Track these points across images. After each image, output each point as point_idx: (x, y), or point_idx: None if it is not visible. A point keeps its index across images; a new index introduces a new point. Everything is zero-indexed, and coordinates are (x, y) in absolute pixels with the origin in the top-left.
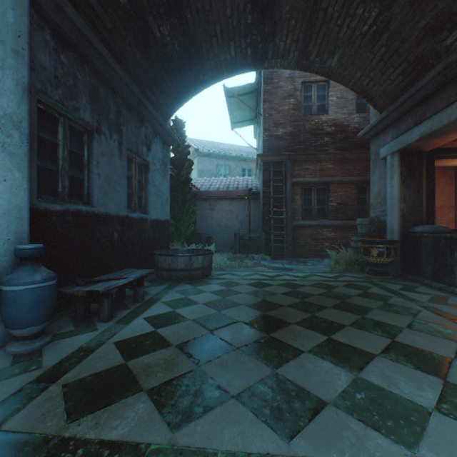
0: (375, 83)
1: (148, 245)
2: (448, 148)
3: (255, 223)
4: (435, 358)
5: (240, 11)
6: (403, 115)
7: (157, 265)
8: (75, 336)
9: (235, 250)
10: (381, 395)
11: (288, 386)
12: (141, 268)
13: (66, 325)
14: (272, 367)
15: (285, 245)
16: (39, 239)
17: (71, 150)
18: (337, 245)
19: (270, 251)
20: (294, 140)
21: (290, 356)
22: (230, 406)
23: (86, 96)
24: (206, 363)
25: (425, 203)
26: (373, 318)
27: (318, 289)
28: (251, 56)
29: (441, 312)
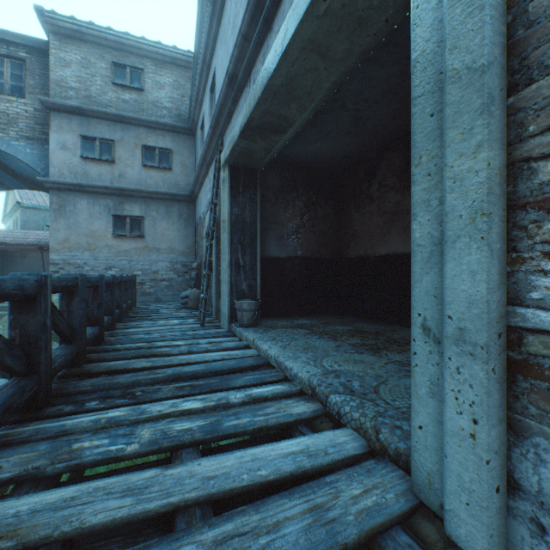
0: None
1: None
2: None
3: None
4: None
5: None
6: None
7: None
8: None
9: None
10: None
11: None
12: None
13: None
14: None
15: None
16: None
17: None
18: None
19: None
20: None
21: None
22: None
23: None
24: None
25: None
26: None
27: None
28: (16, 187)
29: None
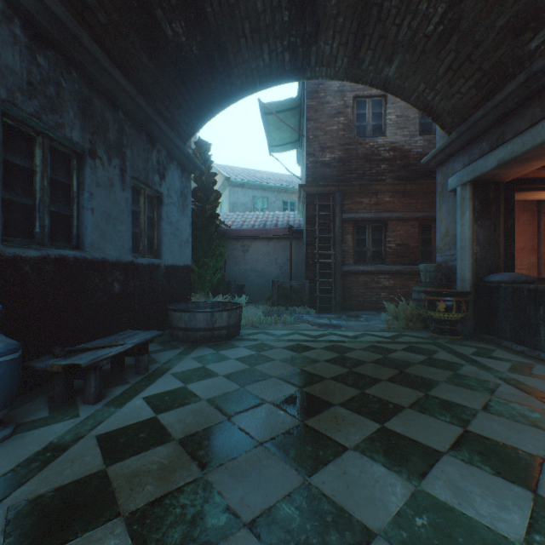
0: (443, 98)
1: (161, 297)
2: (531, 178)
3: (298, 267)
4: (521, 457)
5: (275, 4)
6: (476, 137)
7: (171, 324)
8: (46, 427)
9: (273, 302)
10: (450, 519)
11: (322, 506)
12: (152, 326)
13: (39, 410)
14: (304, 474)
15: (333, 295)
16: (5, 296)
17: (54, 178)
18: (396, 296)
19: (316, 303)
20: (344, 167)
21: (330, 456)
22: (239, 542)
23: (73, 110)
24: (214, 469)
25: (503, 246)
26: (439, 395)
27: (371, 354)
28: (290, 63)
29: (525, 386)
